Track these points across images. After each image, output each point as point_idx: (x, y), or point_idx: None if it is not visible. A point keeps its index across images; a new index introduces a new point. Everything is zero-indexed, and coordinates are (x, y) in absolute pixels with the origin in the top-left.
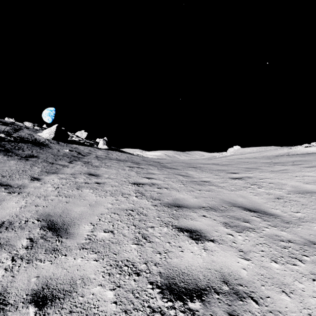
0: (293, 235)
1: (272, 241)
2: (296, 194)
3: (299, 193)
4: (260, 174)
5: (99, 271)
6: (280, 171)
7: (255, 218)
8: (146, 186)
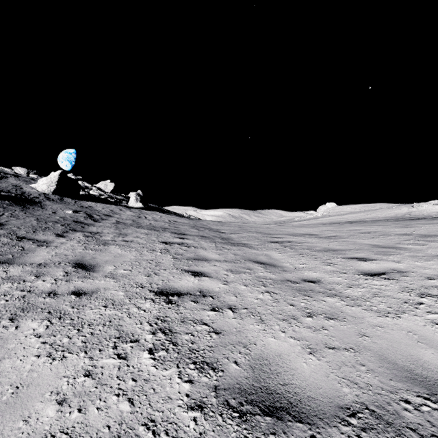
0: None
1: None
2: None
3: None
4: (418, 263)
5: None
6: None
7: None
8: (187, 301)
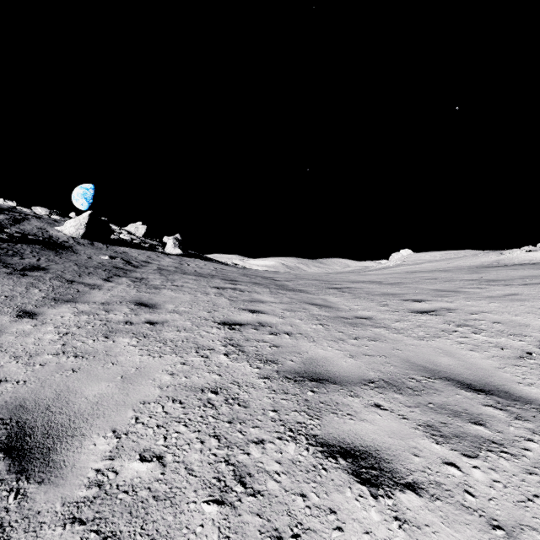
0: None
1: None
2: None
3: None
4: (468, 302)
5: None
6: (506, 296)
7: (494, 412)
8: (248, 329)
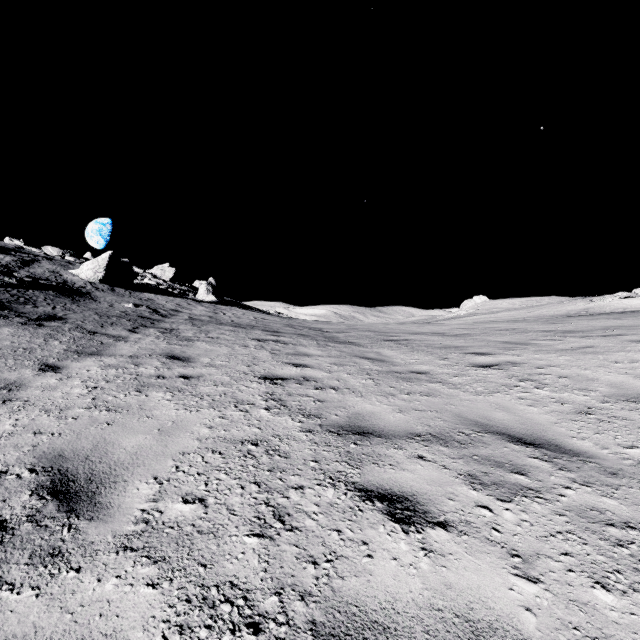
0: (634, 509)
1: (586, 524)
2: (622, 403)
3: (629, 400)
4: (537, 355)
5: (158, 618)
6: (580, 349)
7: (538, 464)
8: (292, 384)
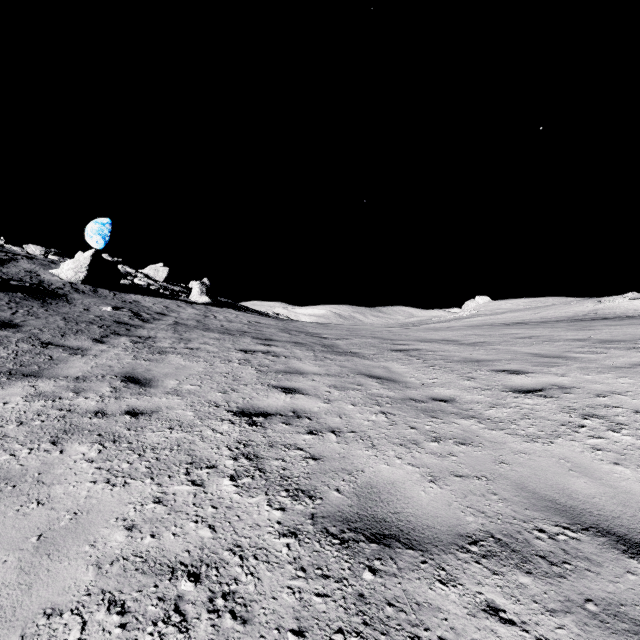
0: None
1: None
2: None
3: None
4: (588, 376)
5: None
6: (637, 367)
7: None
8: (276, 423)
